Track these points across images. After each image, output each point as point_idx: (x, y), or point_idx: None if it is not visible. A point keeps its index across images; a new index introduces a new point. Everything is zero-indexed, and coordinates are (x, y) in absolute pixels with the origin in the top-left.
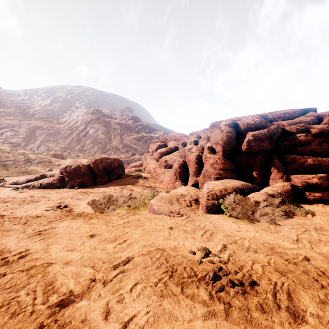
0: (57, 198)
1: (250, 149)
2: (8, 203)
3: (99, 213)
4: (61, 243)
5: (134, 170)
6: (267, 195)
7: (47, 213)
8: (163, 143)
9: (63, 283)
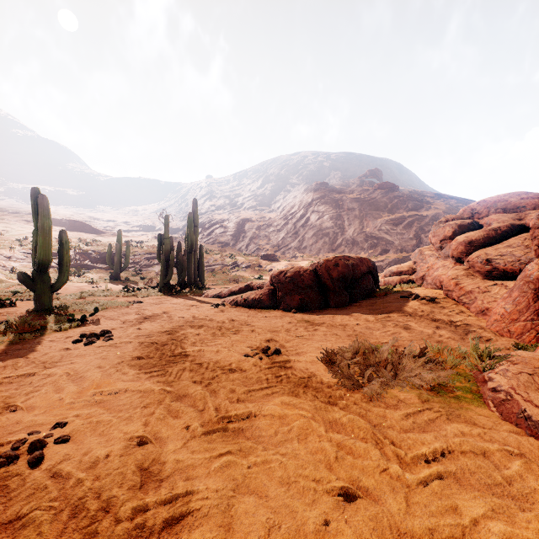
0: (265, 329)
1: None
2: (201, 329)
3: (348, 388)
4: (263, 495)
5: (398, 282)
6: None
7: (246, 364)
8: (468, 220)
9: None
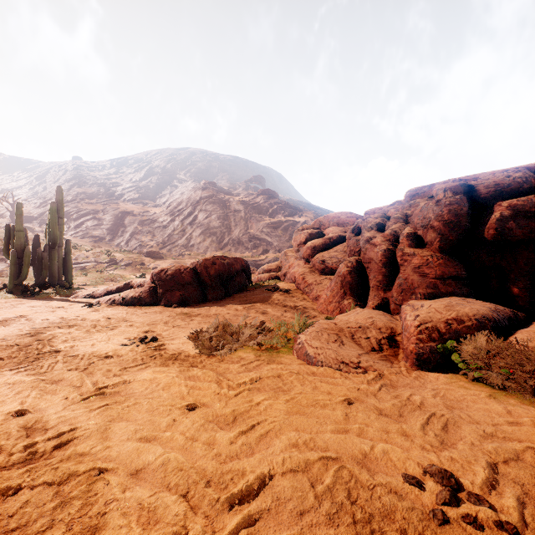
0: (144, 323)
1: (505, 237)
2: (73, 328)
3: (208, 356)
4: (133, 420)
5: (268, 278)
6: None
7: (123, 351)
8: (316, 230)
9: None
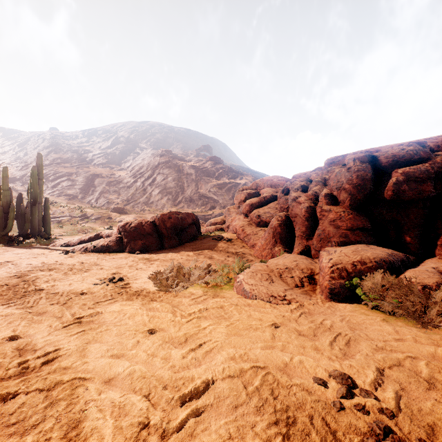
0: (112, 267)
1: (400, 197)
2: (53, 271)
3: (165, 292)
4: (105, 342)
5: (214, 229)
6: (439, 273)
7: (95, 289)
8: (254, 190)
9: (95, 428)
